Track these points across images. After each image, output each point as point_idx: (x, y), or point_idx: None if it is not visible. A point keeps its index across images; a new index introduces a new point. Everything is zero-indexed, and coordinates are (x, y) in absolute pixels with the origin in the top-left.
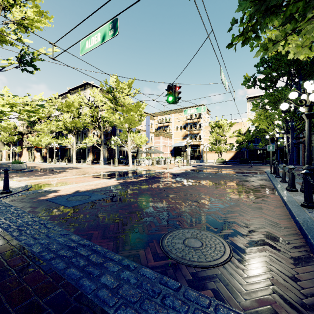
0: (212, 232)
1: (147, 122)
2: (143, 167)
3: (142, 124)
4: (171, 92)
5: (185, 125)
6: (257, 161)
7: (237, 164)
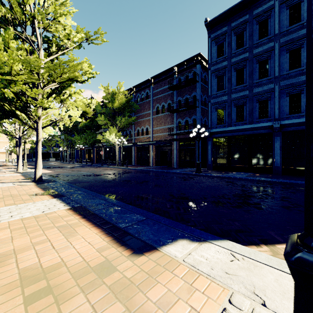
0: (76, 165)
1: None
2: None
3: None
4: None
5: None
6: (45, 159)
7: (32, 161)
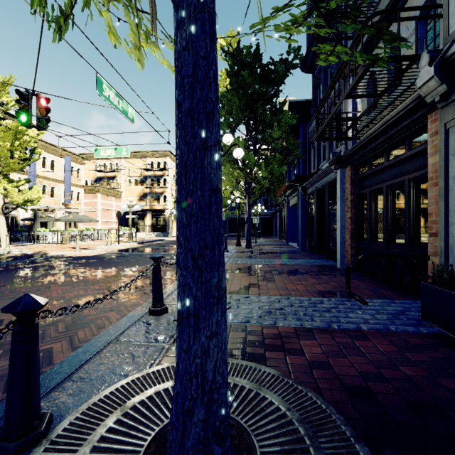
0: None
1: (68, 167)
2: (35, 247)
3: (56, 169)
4: (27, 106)
5: (143, 179)
6: (234, 234)
7: None
